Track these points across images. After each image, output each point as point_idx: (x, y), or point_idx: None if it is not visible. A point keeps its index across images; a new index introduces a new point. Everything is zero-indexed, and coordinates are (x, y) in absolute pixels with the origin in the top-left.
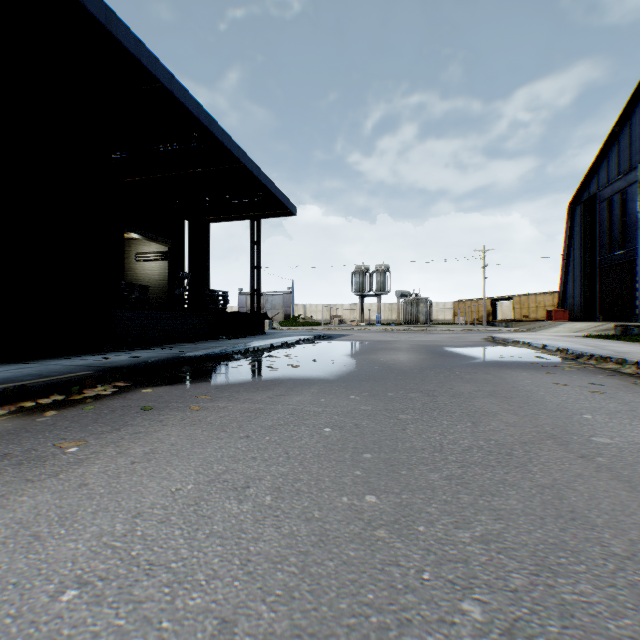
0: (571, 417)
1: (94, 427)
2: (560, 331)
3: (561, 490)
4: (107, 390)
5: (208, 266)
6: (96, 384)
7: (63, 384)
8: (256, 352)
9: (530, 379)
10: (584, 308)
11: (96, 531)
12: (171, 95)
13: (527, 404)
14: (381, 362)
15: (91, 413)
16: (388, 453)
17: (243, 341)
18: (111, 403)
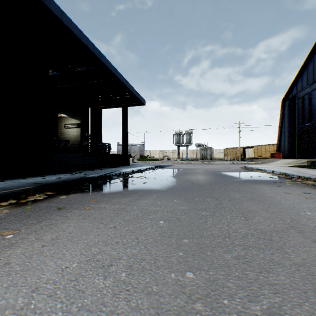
0: (299, 213)
1: (27, 220)
2: (278, 163)
3: (310, 267)
4: (41, 197)
5: (101, 131)
6: (35, 193)
7: (16, 194)
8: (124, 175)
9: (270, 190)
10: (289, 152)
11: (3, 304)
12: (80, 41)
13: (272, 205)
14: (189, 180)
15: (28, 211)
16: (198, 239)
17: (118, 169)
18: (41, 204)
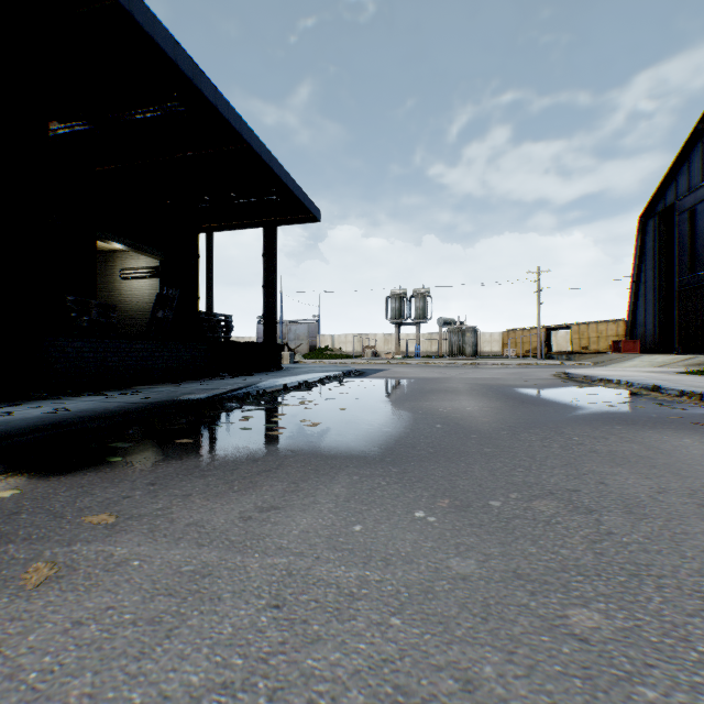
0: None
1: None
2: (638, 365)
3: None
4: None
5: (211, 285)
6: None
7: None
8: (261, 397)
9: None
10: (659, 338)
11: None
12: (130, 19)
13: None
14: (442, 415)
15: None
16: None
17: (248, 380)
18: None
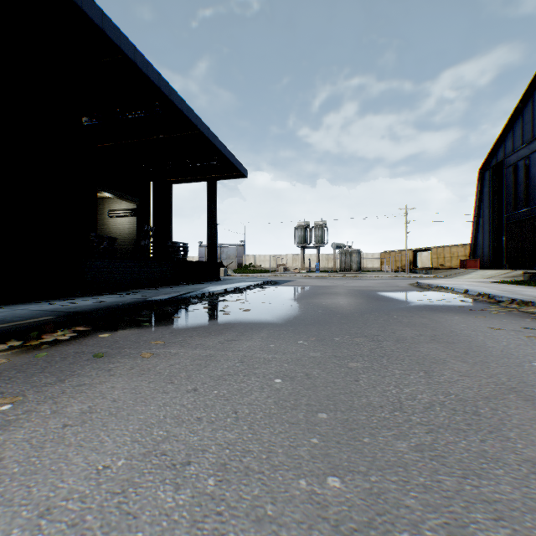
0: (521, 365)
1: (39, 378)
2: (473, 277)
3: None
4: (66, 335)
5: (171, 221)
6: (56, 329)
7: (21, 330)
8: (211, 296)
9: (464, 323)
10: (492, 258)
11: None
12: (134, 65)
13: (471, 350)
14: (323, 306)
15: (42, 361)
16: (345, 412)
17: (200, 286)
18: (66, 349)
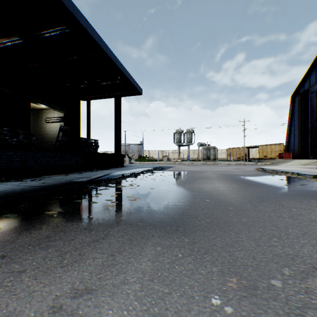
0: None
1: None
2: (293, 164)
3: None
4: None
5: (89, 126)
6: None
7: None
8: (109, 181)
9: None
10: (301, 152)
11: None
12: None
13: None
14: (207, 192)
15: None
16: None
17: (104, 172)
18: None
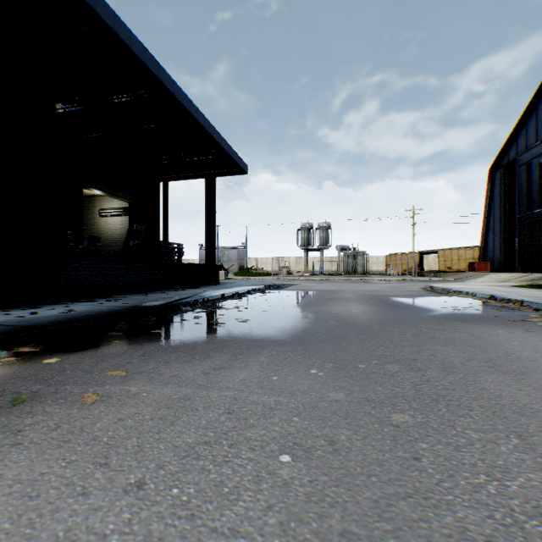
0: None
1: None
2: (487, 281)
3: None
4: (0, 360)
5: (166, 221)
6: None
7: None
8: (206, 303)
9: (515, 339)
10: (504, 260)
11: None
12: (115, 35)
13: None
14: (335, 315)
15: None
16: None
17: (195, 291)
18: None
